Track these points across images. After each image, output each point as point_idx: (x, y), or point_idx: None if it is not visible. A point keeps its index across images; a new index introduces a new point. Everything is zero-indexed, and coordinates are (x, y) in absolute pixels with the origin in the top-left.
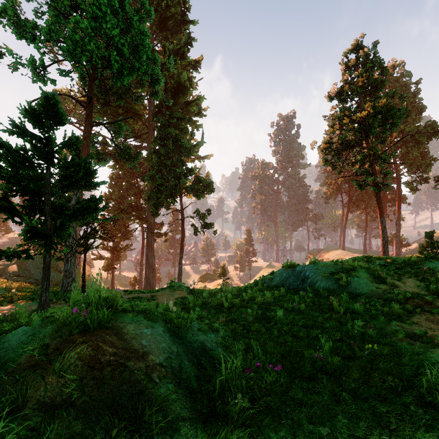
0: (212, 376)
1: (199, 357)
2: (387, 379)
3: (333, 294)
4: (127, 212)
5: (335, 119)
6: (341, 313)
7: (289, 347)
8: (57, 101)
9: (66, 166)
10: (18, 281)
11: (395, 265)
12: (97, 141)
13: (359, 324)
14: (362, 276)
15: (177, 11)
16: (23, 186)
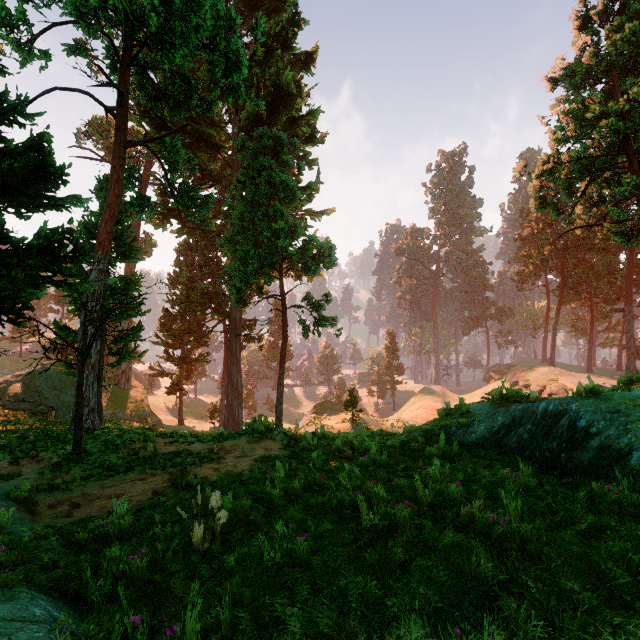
0: None
1: None
2: None
3: None
4: (200, 302)
5: (564, 118)
6: None
7: None
8: None
9: None
10: (21, 409)
11: None
12: (139, 176)
13: None
14: None
15: None
16: None
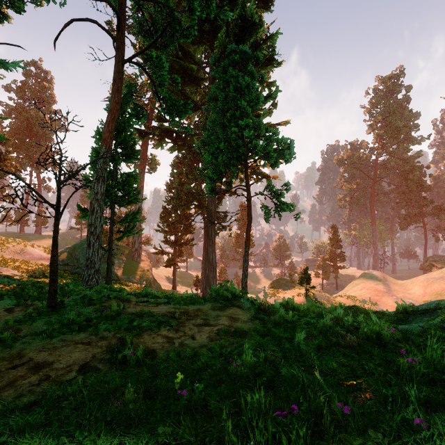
0: None
1: None
2: None
3: None
4: (186, 200)
5: None
6: None
7: None
8: None
9: None
10: (65, 270)
11: None
12: (135, 91)
13: None
14: None
15: None
16: None
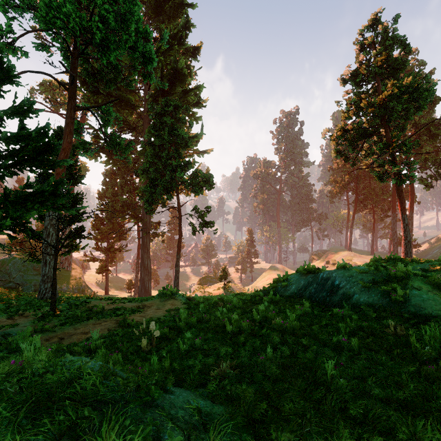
0: None
1: None
2: None
3: (385, 315)
4: (121, 210)
5: (349, 104)
6: (440, 364)
7: None
8: None
9: (12, 136)
10: None
11: None
12: (83, 129)
13: None
14: (422, 287)
15: None
16: None
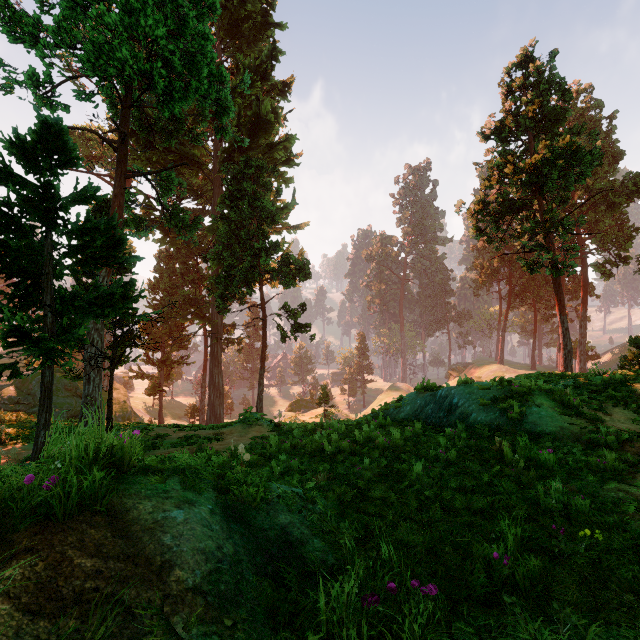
0: (302, 602)
1: (277, 558)
2: (638, 608)
3: (499, 433)
4: (182, 308)
5: (492, 168)
6: (519, 466)
7: (440, 532)
8: (61, 128)
9: (77, 231)
10: (16, 411)
11: (590, 386)
12: (135, 201)
13: (556, 488)
14: (544, 404)
15: (256, 9)
16: (8, 262)
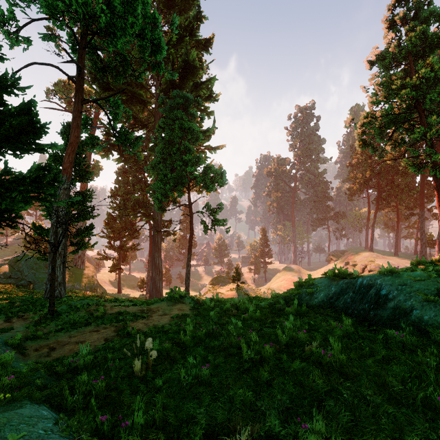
0: None
1: None
2: None
3: None
4: (133, 209)
5: (378, 88)
6: None
7: None
8: None
9: None
10: (8, 283)
11: None
12: (91, 123)
13: None
14: None
15: None
16: None
